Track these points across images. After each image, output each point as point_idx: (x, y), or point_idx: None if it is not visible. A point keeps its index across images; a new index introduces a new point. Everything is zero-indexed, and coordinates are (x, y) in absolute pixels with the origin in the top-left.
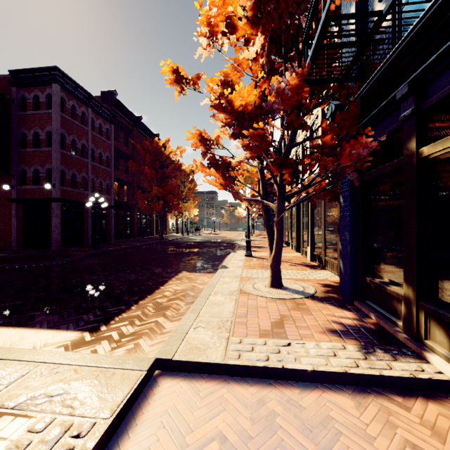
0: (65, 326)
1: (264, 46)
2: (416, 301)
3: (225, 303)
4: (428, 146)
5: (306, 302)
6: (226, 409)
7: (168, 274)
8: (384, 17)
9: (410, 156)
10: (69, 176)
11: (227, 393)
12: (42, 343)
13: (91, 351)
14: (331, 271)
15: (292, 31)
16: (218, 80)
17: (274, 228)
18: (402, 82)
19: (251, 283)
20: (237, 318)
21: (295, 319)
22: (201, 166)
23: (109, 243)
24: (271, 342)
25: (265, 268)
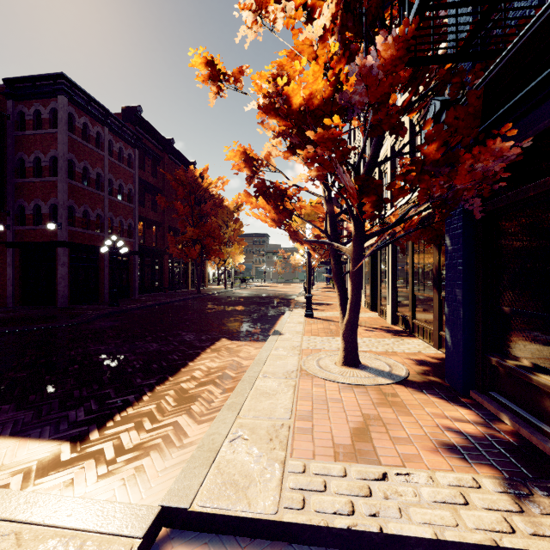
0: (38, 431)
1: (335, 17)
2: None
3: (279, 392)
4: None
5: (397, 391)
6: None
7: (201, 343)
8: None
9: None
10: (79, 213)
11: None
12: None
13: (65, 482)
14: (423, 340)
15: None
16: (269, 75)
17: None
18: None
19: (315, 358)
20: (297, 421)
21: (386, 423)
22: (245, 195)
23: (131, 299)
24: (355, 470)
25: (332, 335)
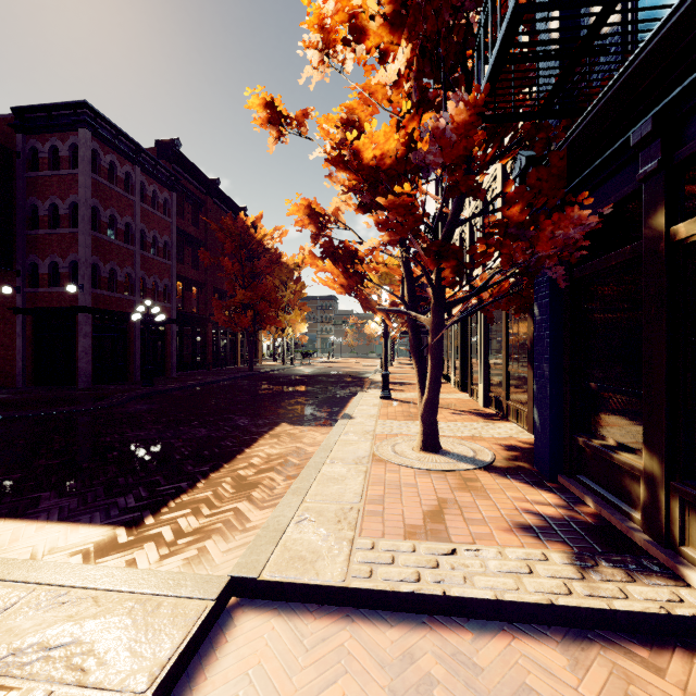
0: (88, 517)
1: (410, 63)
2: (666, 481)
3: (348, 478)
4: (687, 222)
5: (479, 477)
6: (347, 671)
7: (258, 428)
8: (614, 7)
9: (656, 239)
10: (105, 272)
11: (350, 640)
12: (47, 547)
13: (127, 561)
14: (517, 424)
15: (457, 37)
16: (337, 119)
17: (426, 353)
18: (642, 116)
19: (390, 443)
20: (367, 505)
21: (462, 506)
22: (310, 256)
23: (168, 377)
24: (424, 547)
25: (412, 419)
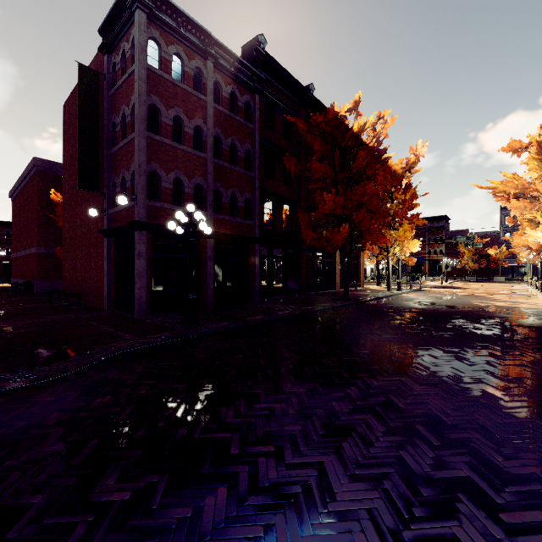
0: None
1: None
2: None
3: None
4: None
5: None
6: None
7: None
8: None
9: None
10: (167, 182)
11: None
12: None
13: None
14: None
15: None
16: None
17: None
18: None
19: None
20: None
21: None
22: None
23: (246, 305)
24: None
25: None
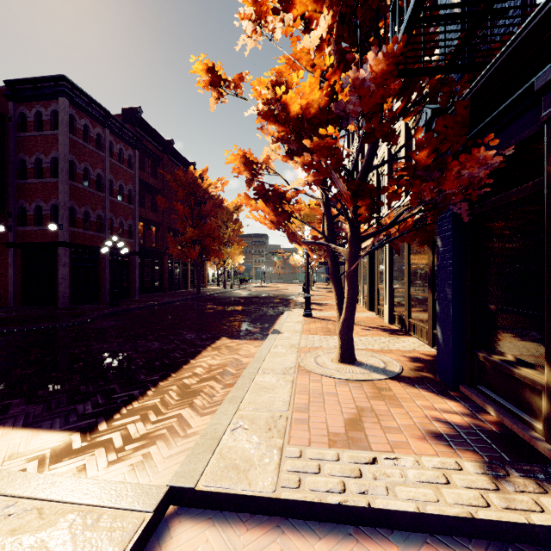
0: (49, 423)
1: (331, 28)
2: None
3: (277, 387)
4: None
5: (390, 386)
6: None
7: (202, 342)
8: None
9: None
10: (80, 214)
11: None
12: (8, 453)
13: (77, 467)
14: (418, 338)
15: (372, 6)
16: (268, 81)
17: None
18: (546, 62)
19: (312, 355)
20: (294, 413)
21: (379, 414)
22: (245, 197)
23: (132, 299)
24: (347, 455)
25: (330, 334)
